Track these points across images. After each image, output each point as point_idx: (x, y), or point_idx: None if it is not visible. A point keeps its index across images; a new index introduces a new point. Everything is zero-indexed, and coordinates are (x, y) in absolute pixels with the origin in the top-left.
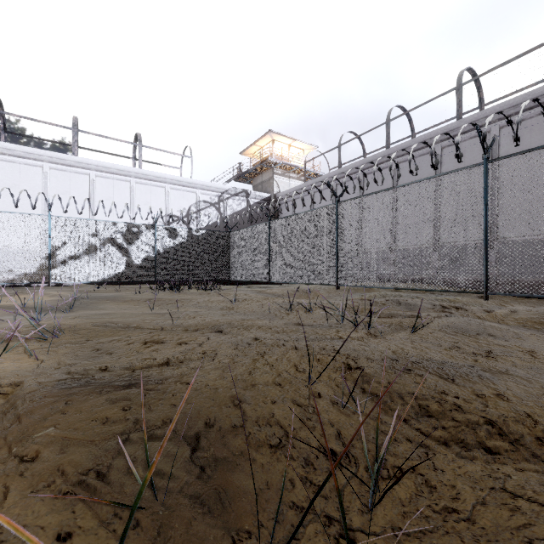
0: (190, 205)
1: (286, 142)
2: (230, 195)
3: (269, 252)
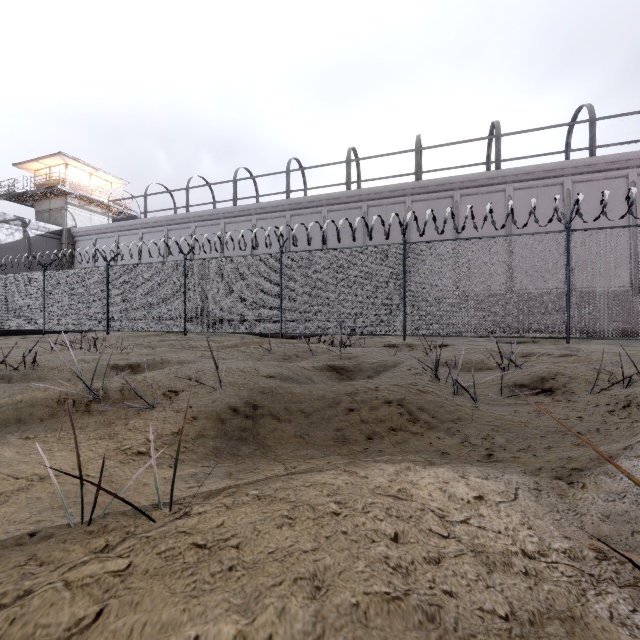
0: None
1: (87, 170)
2: None
3: (45, 300)
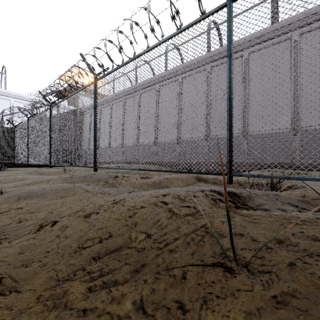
0: (4, 109)
1: (89, 75)
2: (43, 105)
3: (28, 142)
